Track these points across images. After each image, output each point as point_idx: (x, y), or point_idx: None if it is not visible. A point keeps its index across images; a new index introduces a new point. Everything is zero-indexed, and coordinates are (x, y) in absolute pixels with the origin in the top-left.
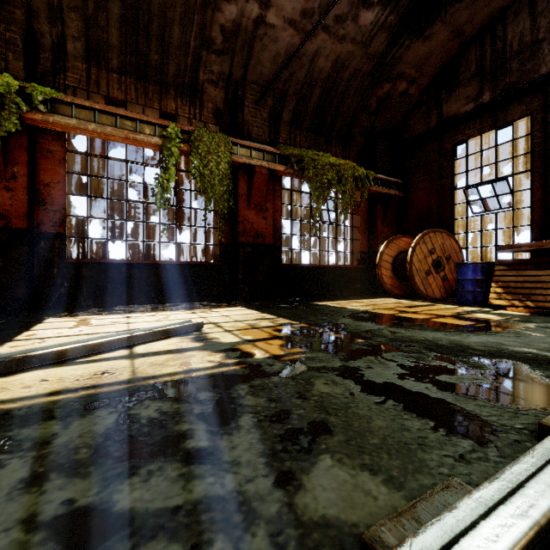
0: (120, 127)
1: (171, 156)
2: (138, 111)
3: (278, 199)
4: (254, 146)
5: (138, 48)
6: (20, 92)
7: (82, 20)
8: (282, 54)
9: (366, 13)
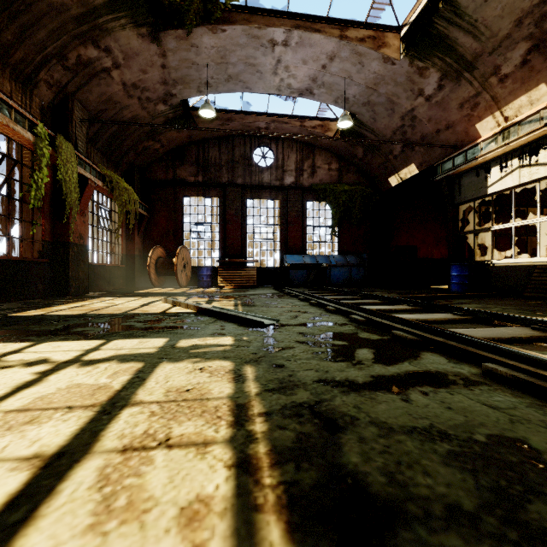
0: None
1: (43, 157)
2: None
3: None
4: (87, 161)
5: None
6: None
7: None
8: (107, 95)
9: (162, 105)
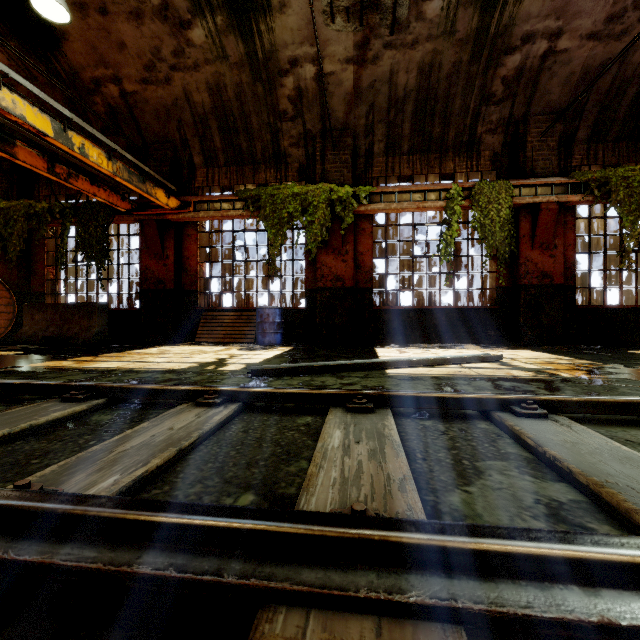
0: (413, 200)
1: (453, 215)
2: (420, 179)
3: (569, 232)
4: (539, 183)
5: (424, 129)
6: (352, 195)
7: (385, 126)
8: (576, 72)
9: None
